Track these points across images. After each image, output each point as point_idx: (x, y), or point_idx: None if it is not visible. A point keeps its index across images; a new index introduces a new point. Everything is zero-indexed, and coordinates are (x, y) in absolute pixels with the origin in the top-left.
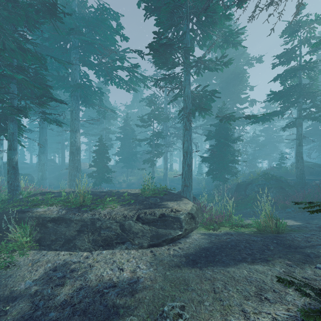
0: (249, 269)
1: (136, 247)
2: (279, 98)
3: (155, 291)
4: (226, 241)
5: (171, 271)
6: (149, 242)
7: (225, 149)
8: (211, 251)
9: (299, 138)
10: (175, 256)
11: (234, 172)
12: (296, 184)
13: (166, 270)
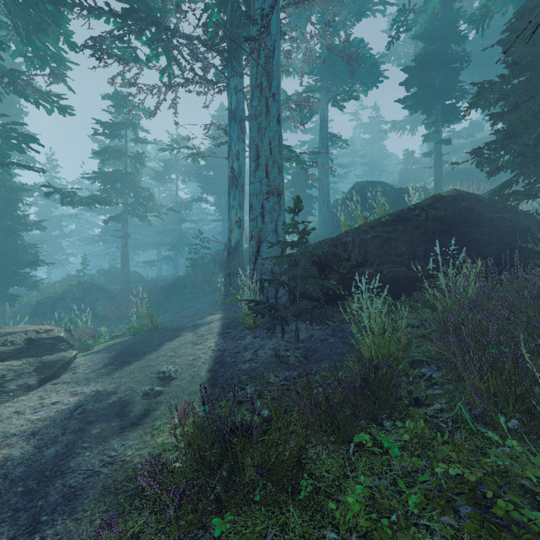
0: (175, 341)
1: (20, 392)
2: (105, 181)
3: (130, 381)
4: (127, 344)
5: (115, 374)
6: (38, 377)
7: (13, 241)
8: (126, 352)
9: (126, 236)
10: (97, 369)
11: (33, 282)
12: (123, 292)
13: (108, 377)
